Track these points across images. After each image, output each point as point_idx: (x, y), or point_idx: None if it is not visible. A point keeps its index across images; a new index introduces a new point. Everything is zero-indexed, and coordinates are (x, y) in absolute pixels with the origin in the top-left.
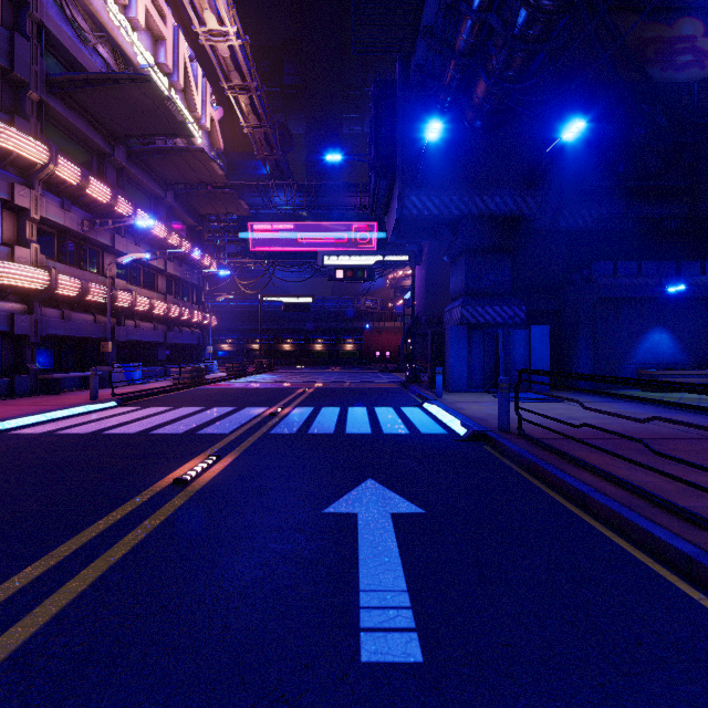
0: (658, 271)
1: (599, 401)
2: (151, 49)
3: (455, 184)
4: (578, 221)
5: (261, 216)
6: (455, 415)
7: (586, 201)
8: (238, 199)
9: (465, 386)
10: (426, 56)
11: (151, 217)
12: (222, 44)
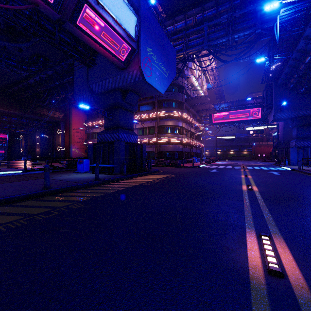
0: None
1: None
2: (196, 80)
3: (292, 109)
4: None
5: (216, 111)
6: (289, 168)
7: None
8: (214, 110)
9: (296, 164)
10: (282, 81)
11: (196, 121)
12: (209, 67)
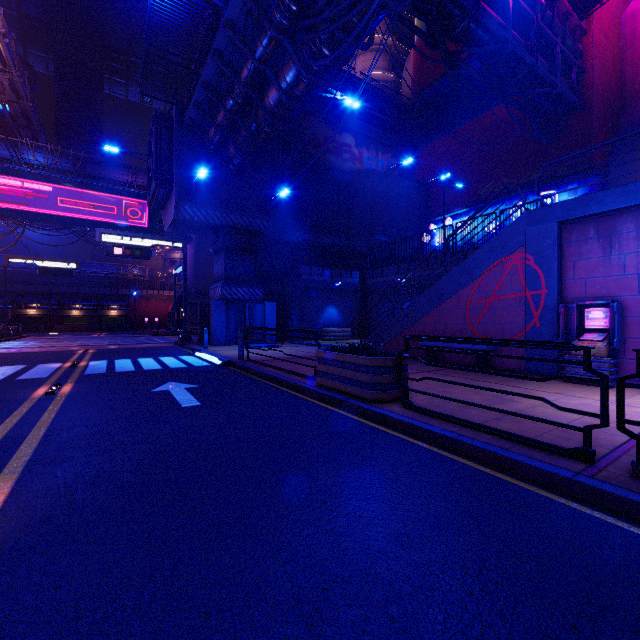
0: (332, 274)
1: (298, 346)
2: None
3: (217, 203)
4: (294, 238)
5: (7, 170)
6: (216, 356)
7: (298, 228)
8: None
9: (224, 341)
10: (197, 115)
11: None
12: None
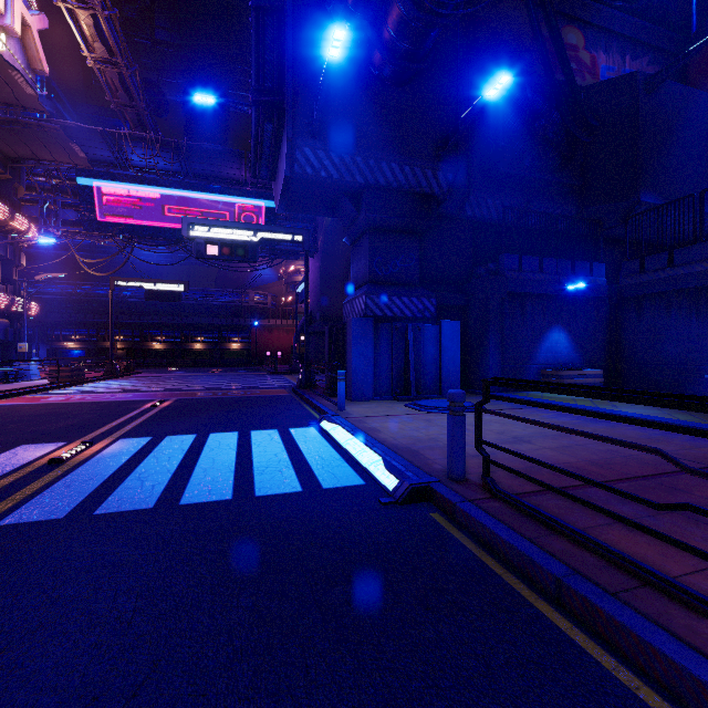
0: (557, 269)
1: (519, 407)
2: None
3: (359, 141)
4: (483, 211)
5: (113, 176)
6: (370, 445)
7: (492, 190)
8: (67, 141)
9: (370, 393)
10: None
11: None
12: None
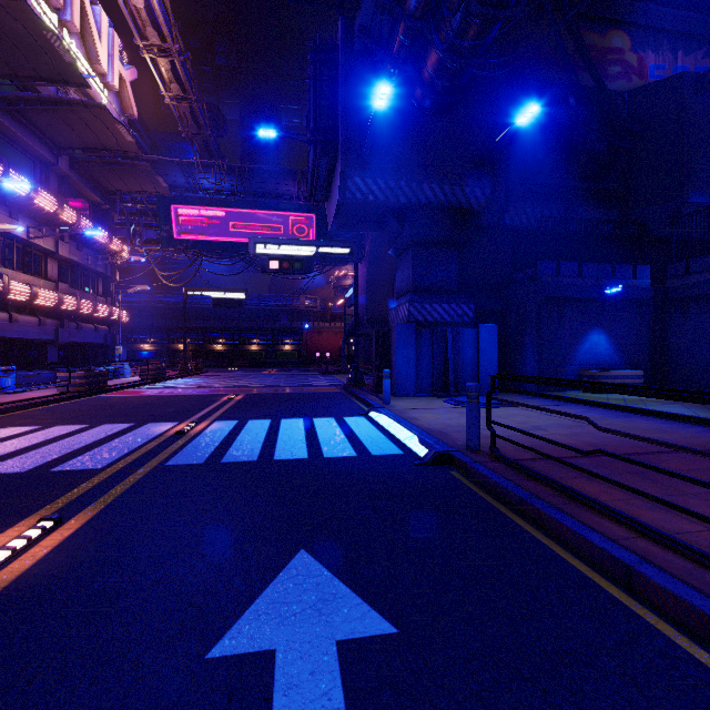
0: (596, 273)
1: (550, 404)
2: None
3: (402, 167)
4: (522, 220)
5: (186, 199)
6: (409, 428)
7: (531, 199)
8: (154, 175)
9: (413, 390)
10: (372, 17)
11: (32, 183)
12: None
